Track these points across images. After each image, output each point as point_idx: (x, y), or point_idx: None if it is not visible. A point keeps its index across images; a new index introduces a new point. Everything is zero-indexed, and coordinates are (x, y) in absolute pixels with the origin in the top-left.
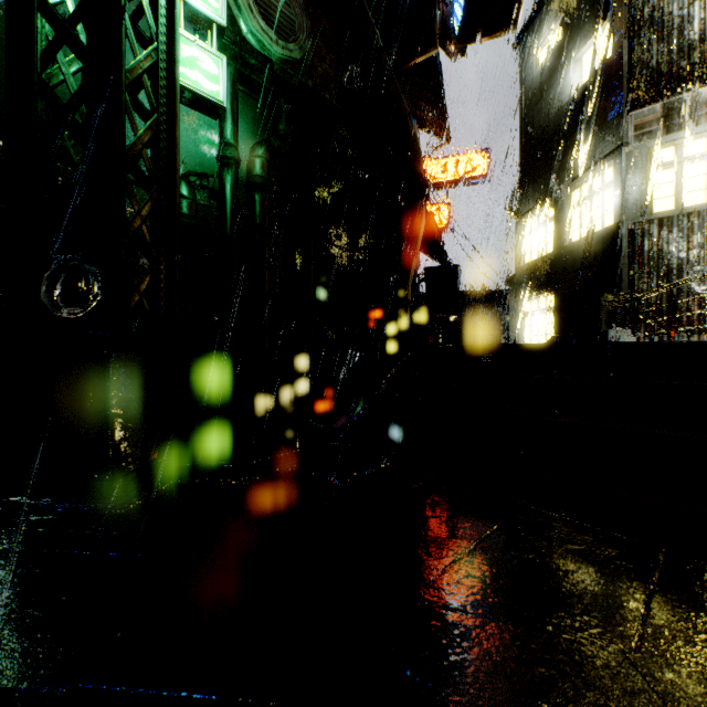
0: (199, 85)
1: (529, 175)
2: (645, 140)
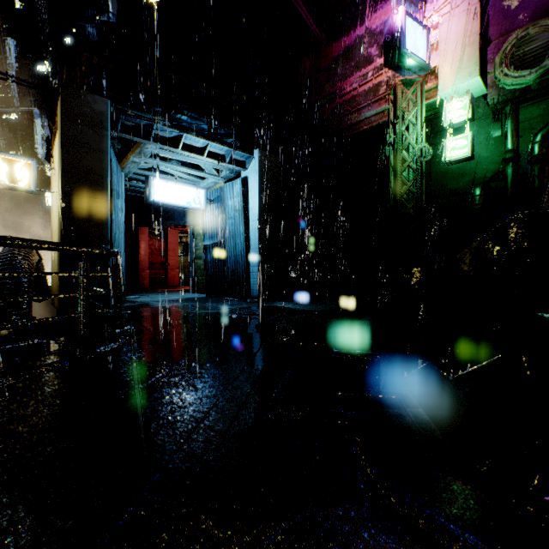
0: (456, 156)
1: None
2: None
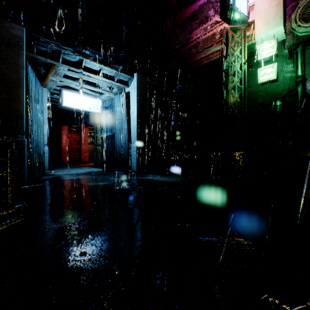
0: (266, 79)
1: None
2: None
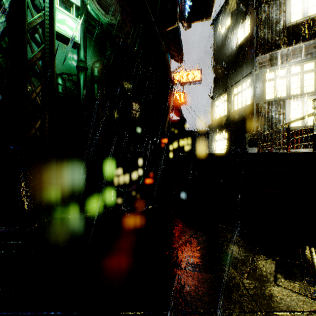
0: (66, 32)
1: (217, 81)
2: (263, 69)
